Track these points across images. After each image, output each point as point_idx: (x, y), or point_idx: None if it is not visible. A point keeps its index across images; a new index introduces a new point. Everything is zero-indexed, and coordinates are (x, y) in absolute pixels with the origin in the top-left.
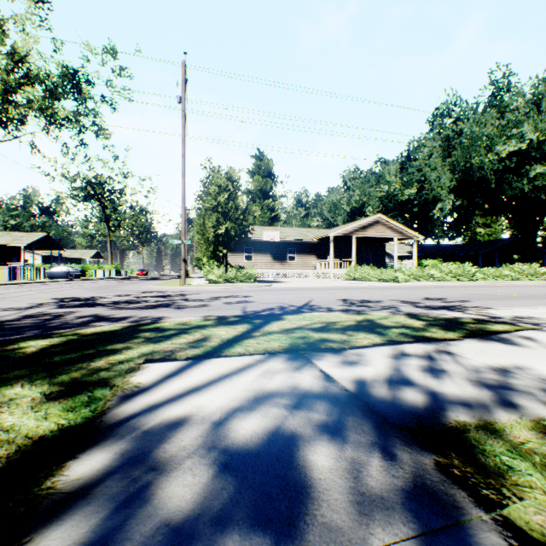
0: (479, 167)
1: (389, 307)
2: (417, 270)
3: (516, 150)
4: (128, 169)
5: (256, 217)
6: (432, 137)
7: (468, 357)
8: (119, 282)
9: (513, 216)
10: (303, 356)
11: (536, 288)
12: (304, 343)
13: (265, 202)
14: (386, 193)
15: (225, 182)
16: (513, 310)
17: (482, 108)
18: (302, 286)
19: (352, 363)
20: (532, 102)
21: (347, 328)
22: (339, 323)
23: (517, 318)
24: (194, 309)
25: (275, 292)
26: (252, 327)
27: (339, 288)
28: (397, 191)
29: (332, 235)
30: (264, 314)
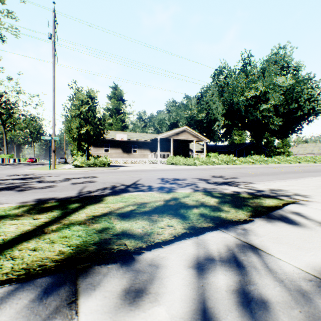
0: (237, 103)
1: (191, 184)
2: (206, 159)
3: (254, 95)
4: (20, 87)
5: (113, 125)
6: (214, 85)
7: (273, 253)
8: (5, 167)
9: (252, 130)
10: (73, 279)
11: (266, 169)
12: (97, 242)
13: (119, 116)
14: (189, 115)
15: (86, 98)
16: (265, 184)
17: (238, 72)
18: (139, 168)
19: (138, 296)
20: (261, 72)
21: (155, 210)
22: (149, 204)
23: (273, 191)
24: (35, 191)
25: (118, 173)
26: (59, 215)
27: (161, 170)
28: (196, 114)
29: (159, 137)
30: (88, 196)
